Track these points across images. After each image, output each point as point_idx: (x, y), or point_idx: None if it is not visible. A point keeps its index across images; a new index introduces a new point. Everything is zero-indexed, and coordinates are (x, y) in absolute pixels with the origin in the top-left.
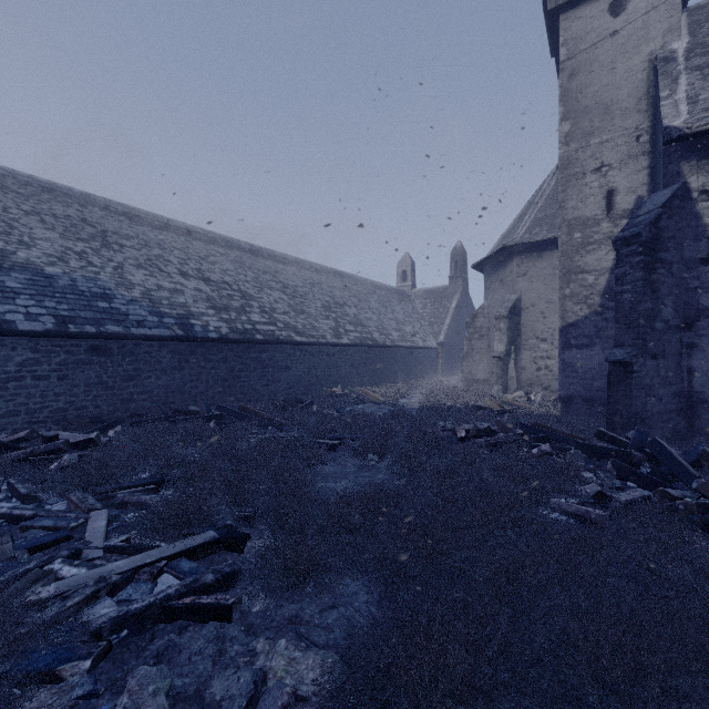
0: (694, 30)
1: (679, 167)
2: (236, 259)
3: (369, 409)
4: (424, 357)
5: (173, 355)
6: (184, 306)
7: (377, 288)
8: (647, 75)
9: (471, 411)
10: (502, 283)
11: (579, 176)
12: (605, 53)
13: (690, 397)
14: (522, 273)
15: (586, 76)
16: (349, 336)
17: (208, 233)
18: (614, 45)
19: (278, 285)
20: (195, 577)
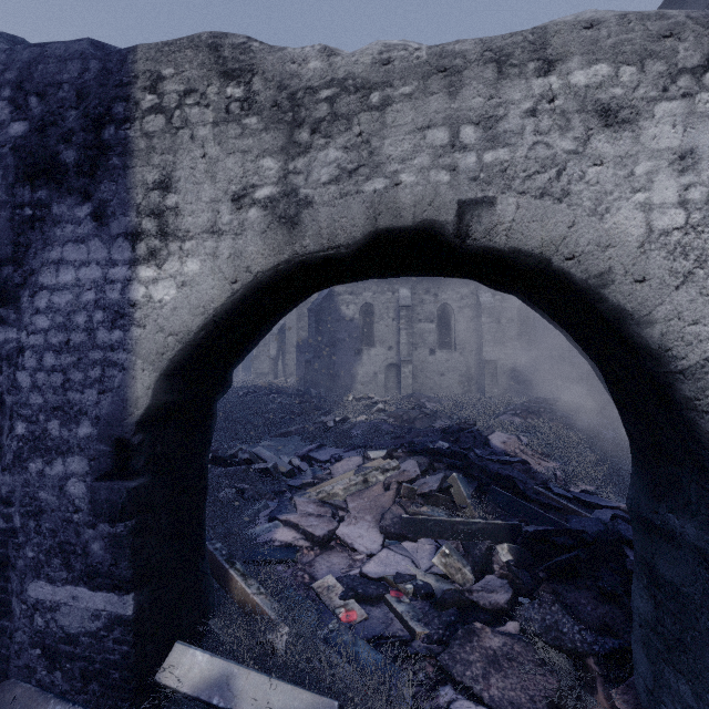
0: None
1: None
2: None
3: None
4: None
5: None
6: None
7: None
8: None
9: (251, 387)
10: None
11: None
12: None
13: (334, 374)
14: None
15: None
16: None
17: None
18: None
19: None
20: None
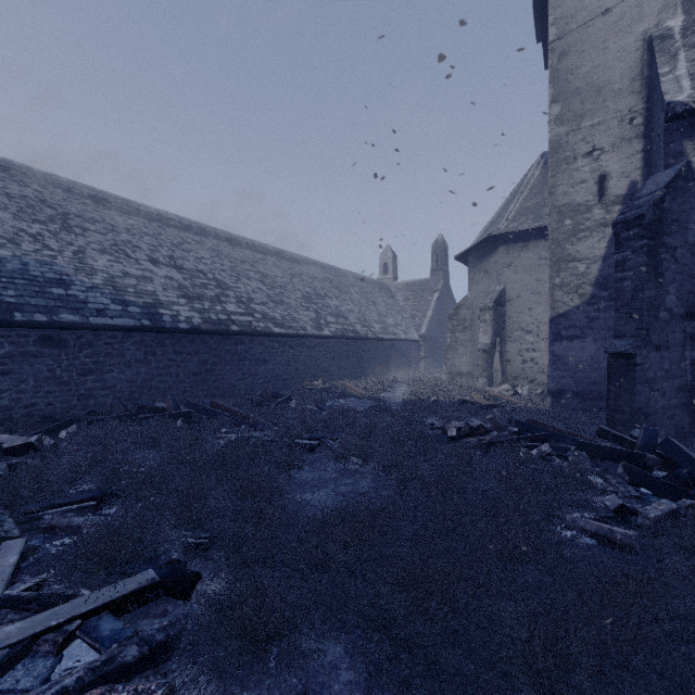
0: (688, 9)
1: (682, 146)
2: (212, 248)
3: (351, 403)
4: (406, 349)
5: (138, 346)
6: (152, 294)
7: (358, 280)
8: (641, 55)
9: (458, 406)
10: (486, 273)
11: (570, 161)
12: (597, 32)
13: (694, 391)
14: (507, 263)
15: (577, 57)
16: (330, 328)
17: (183, 220)
18: (606, 24)
19: (257, 275)
20: (111, 653)
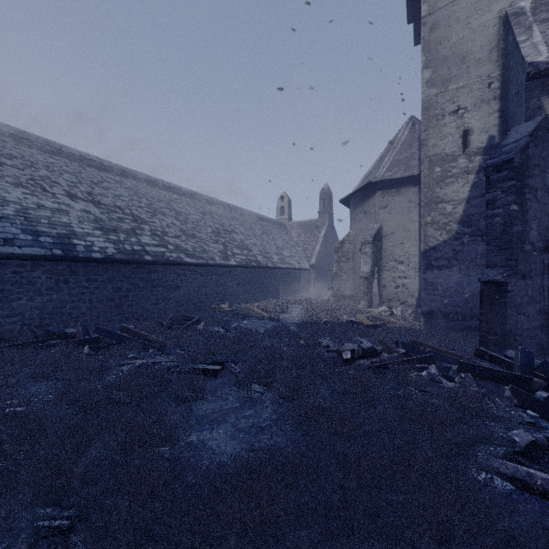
0: None
1: (540, 102)
2: (131, 187)
3: (253, 324)
4: (300, 276)
5: (49, 275)
6: (67, 226)
7: (260, 219)
8: (497, 30)
9: (347, 327)
10: (366, 214)
11: (439, 117)
12: (461, 10)
13: None
14: (383, 205)
15: (445, 30)
16: (236, 258)
17: (104, 161)
18: (469, 3)
19: (171, 212)
20: None
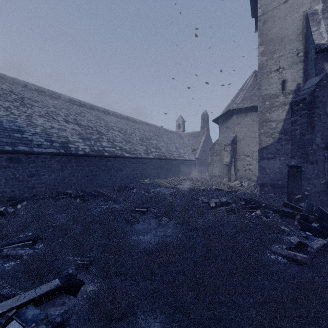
0: (324, 1)
1: (323, 65)
2: (96, 115)
3: (163, 190)
4: (189, 164)
5: (58, 163)
6: (65, 137)
7: (166, 131)
8: (302, 23)
9: (215, 191)
10: (227, 128)
11: (268, 73)
12: (281, 12)
13: None
14: (237, 123)
15: (271, 23)
16: (153, 154)
17: (81, 101)
18: (285, 8)
19: (117, 128)
20: None
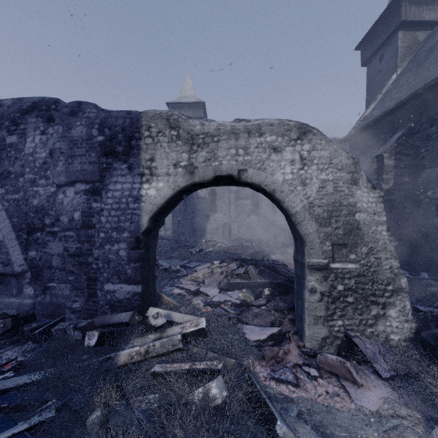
0: None
1: None
2: None
3: None
4: None
5: None
6: None
7: None
8: None
9: None
10: None
11: None
12: None
13: (194, 228)
14: None
15: None
16: None
17: None
18: None
19: None
20: None
